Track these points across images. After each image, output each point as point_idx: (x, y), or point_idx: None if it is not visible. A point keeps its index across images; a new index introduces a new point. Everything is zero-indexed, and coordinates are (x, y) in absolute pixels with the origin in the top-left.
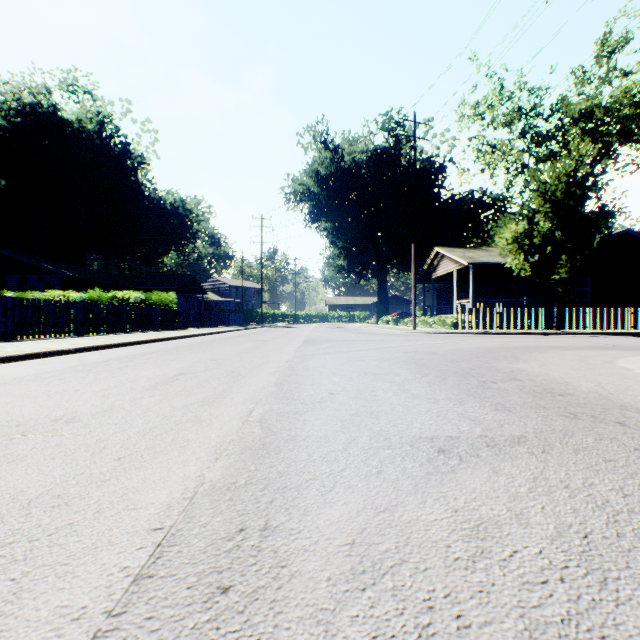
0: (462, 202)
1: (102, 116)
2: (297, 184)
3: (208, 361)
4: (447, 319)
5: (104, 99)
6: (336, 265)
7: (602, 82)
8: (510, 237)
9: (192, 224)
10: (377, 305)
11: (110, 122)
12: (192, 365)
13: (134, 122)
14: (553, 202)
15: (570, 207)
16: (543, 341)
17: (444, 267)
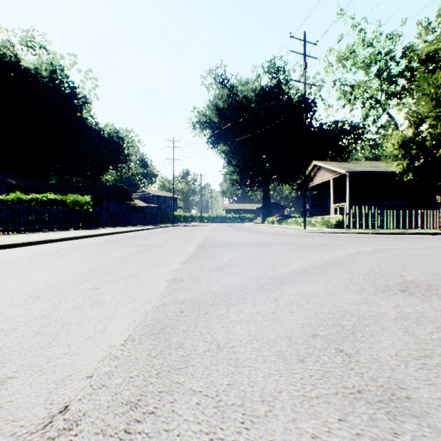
0: (329, 129)
1: (54, 66)
2: (201, 115)
3: None
4: (331, 219)
5: (56, 53)
6: (231, 179)
7: None
8: (396, 143)
9: (124, 149)
10: (262, 209)
11: (61, 71)
12: None
13: (79, 71)
14: None
15: None
16: None
17: (321, 177)
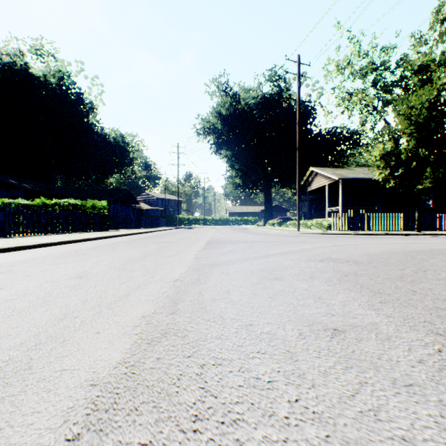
0: (328, 135)
1: (62, 73)
2: (205, 122)
3: (68, 279)
4: (323, 222)
5: (63, 60)
6: (234, 183)
7: (437, 42)
8: (378, 155)
9: (129, 153)
10: (264, 212)
11: (68, 78)
12: (28, 291)
13: (86, 78)
14: (417, 124)
15: (432, 128)
16: (431, 242)
17: (317, 182)
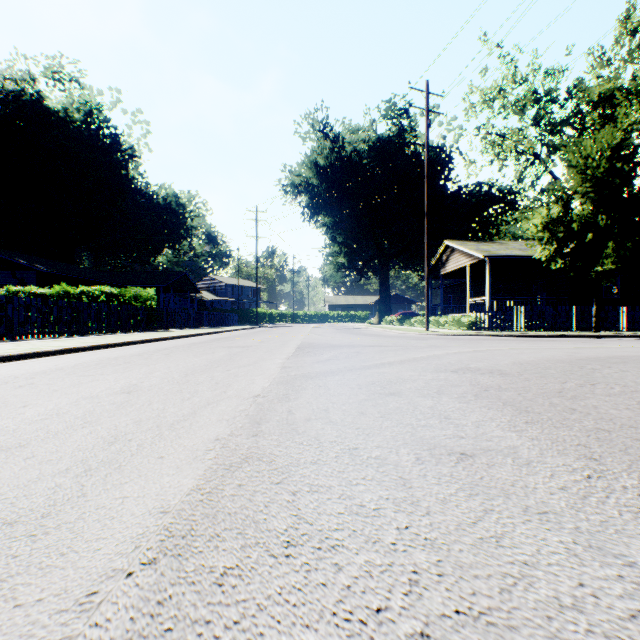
0: (470, 195)
1: (90, 106)
2: (295, 175)
3: (112, 395)
4: (463, 319)
5: (92, 88)
6: (336, 262)
7: (625, 62)
8: (540, 223)
9: (186, 220)
10: (379, 304)
11: (99, 112)
12: (62, 409)
13: (124, 113)
14: (595, 180)
15: (615, 186)
16: (611, 347)
17: (455, 262)
